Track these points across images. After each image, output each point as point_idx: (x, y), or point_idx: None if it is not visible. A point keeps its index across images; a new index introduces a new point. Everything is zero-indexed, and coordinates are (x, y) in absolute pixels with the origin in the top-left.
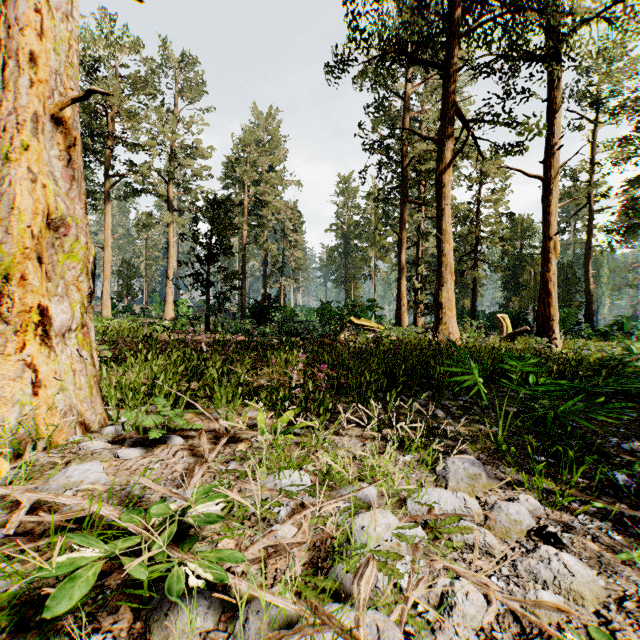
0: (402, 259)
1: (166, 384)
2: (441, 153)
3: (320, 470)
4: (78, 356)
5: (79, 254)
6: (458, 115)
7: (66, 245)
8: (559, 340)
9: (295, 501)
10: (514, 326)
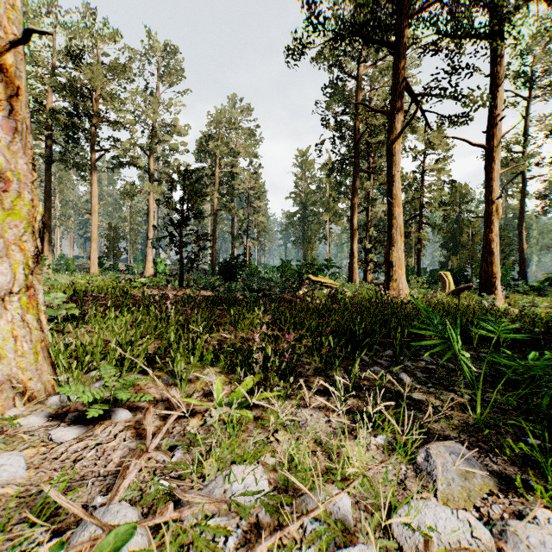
0: (354, 222)
1: (119, 349)
2: (392, 124)
3: (280, 461)
4: (21, 321)
5: (22, 211)
6: (407, 90)
7: (7, 201)
8: (501, 296)
9: (248, 519)
10: (455, 282)
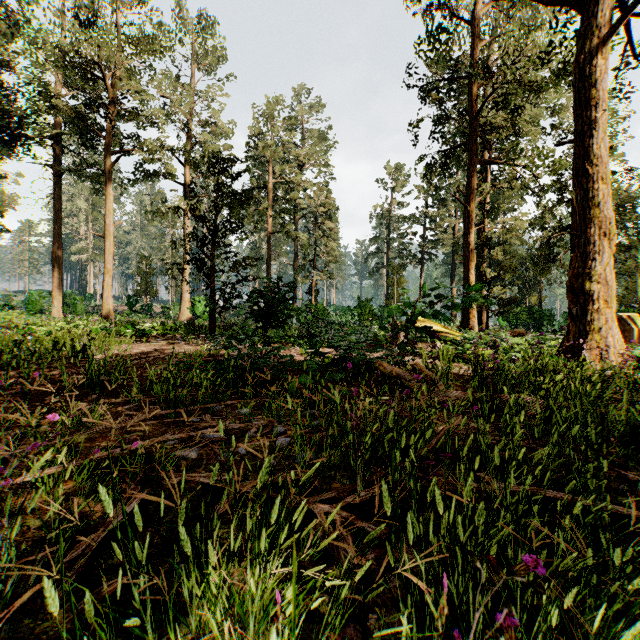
0: (470, 239)
1: None
2: (588, 20)
3: None
4: None
5: None
6: None
7: None
8: None
9: None
10: None
